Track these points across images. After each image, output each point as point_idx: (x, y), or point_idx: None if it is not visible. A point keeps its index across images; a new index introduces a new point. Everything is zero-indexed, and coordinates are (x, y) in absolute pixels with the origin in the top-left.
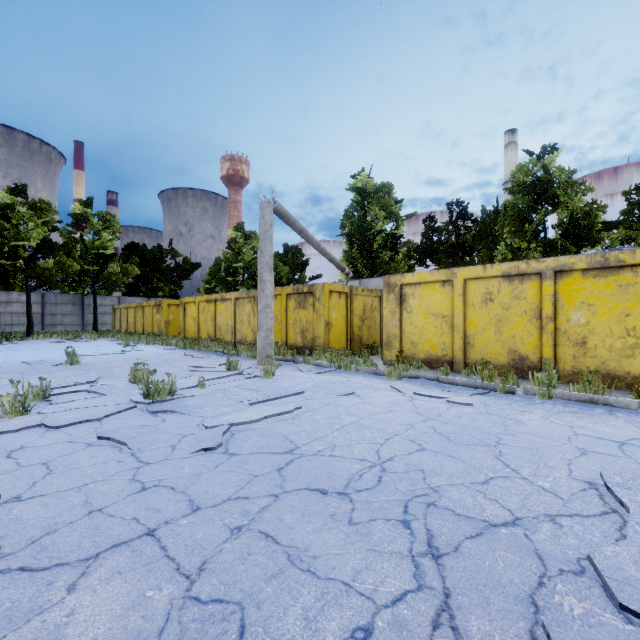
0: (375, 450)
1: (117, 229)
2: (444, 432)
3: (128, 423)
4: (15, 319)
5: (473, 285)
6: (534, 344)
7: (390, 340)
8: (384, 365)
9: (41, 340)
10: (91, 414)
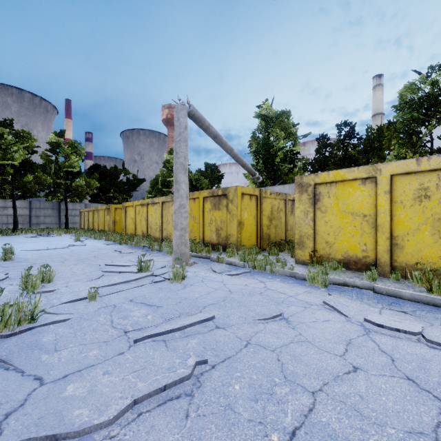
0: None
1: (82, 153)
2: None
3: None
4: (10, 219)
5: (402, 181)
6: None
7: (303, 239)
8: (296, 264)
9: (20, 235)
10: None
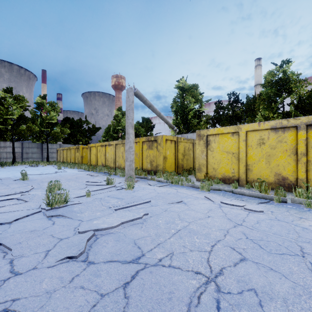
0: (206, 260)
1: (58, 110)
2: (254, 239)
3: (27, 226)
4: (8, 155)
5: (251, 134)
6: (292, 170)
7: (200, 167)
8: (197, 181)
9: (18, 166)
10: (6, 218)
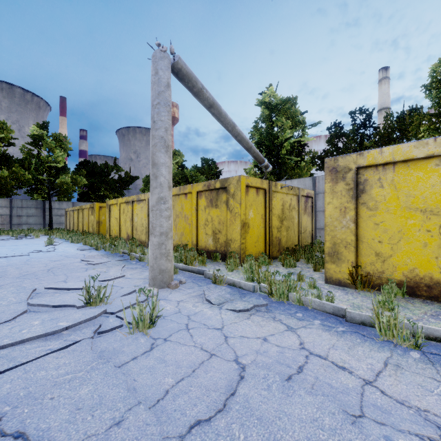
0: None
1: (68, 147)
2: None
3: None
4: None
5: None
6: None
7: (337, 249)
8: (327, 284)
9: None
10: None
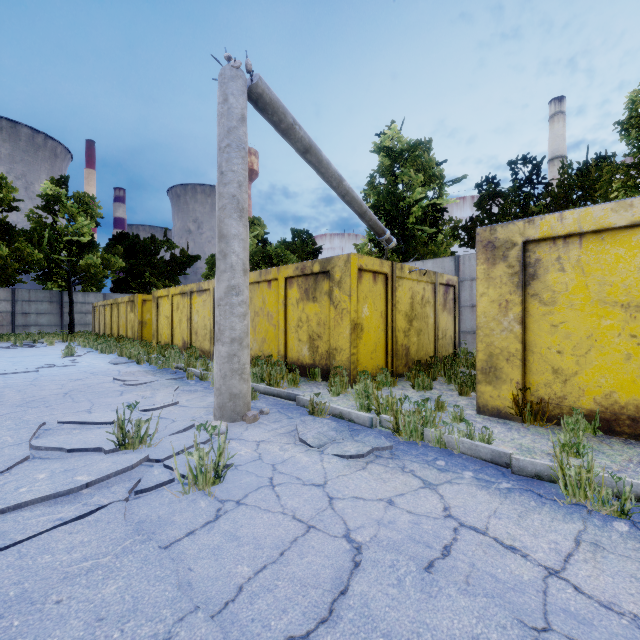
0: None
1: (97, 213)
2: None
3: None
4: None
5: None
6: None
7: (495, 363)
8: (480, 414)
9: None
10: None
